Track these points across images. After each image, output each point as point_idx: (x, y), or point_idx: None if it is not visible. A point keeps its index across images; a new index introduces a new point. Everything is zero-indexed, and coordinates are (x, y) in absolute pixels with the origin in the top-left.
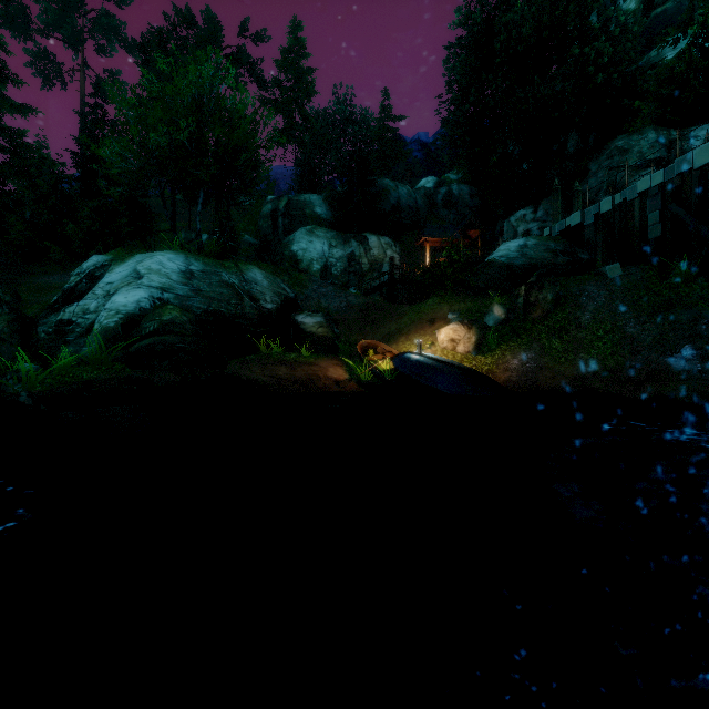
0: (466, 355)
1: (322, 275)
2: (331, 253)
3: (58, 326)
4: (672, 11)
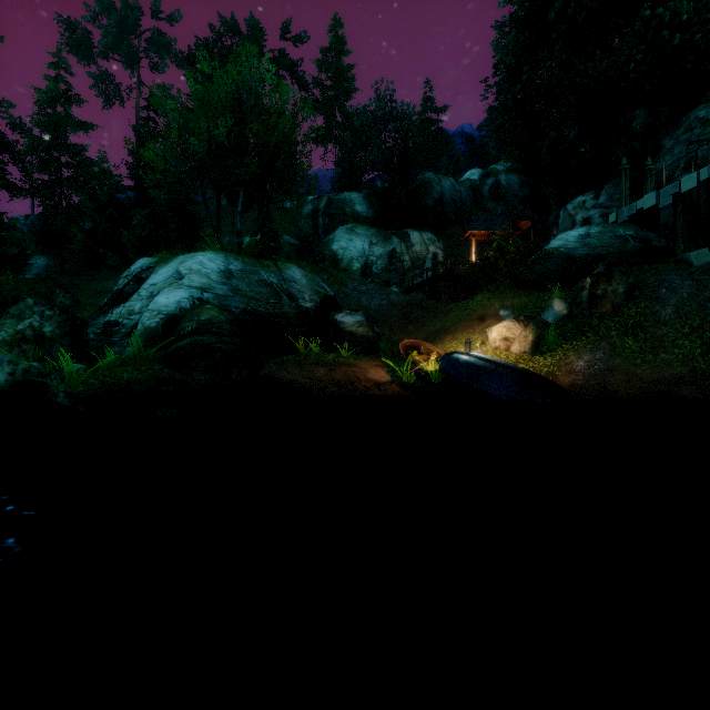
0: (522, 355)
1: (363, 274)
2: (372, 251)
3: (105, 327)
4: None
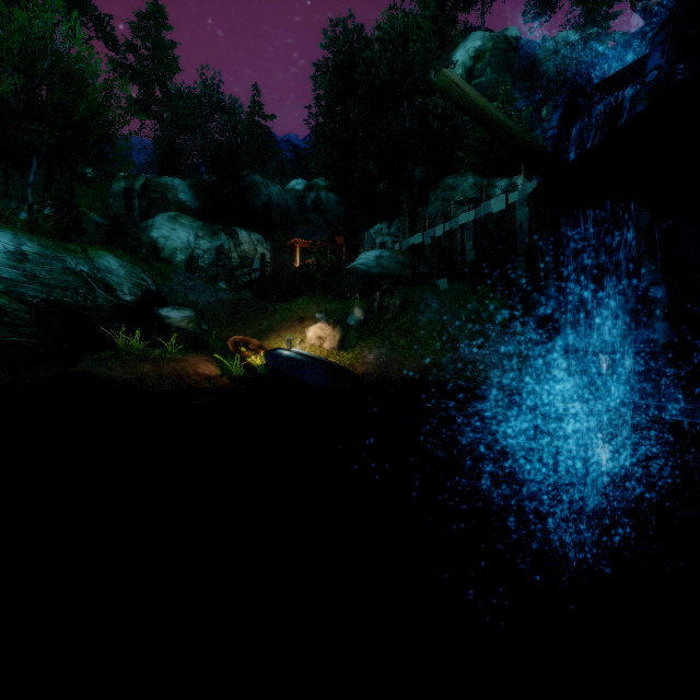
0: (332, 351)
1: (188, 266)
2: (198, 244)
3: None
4: (485, 85)
